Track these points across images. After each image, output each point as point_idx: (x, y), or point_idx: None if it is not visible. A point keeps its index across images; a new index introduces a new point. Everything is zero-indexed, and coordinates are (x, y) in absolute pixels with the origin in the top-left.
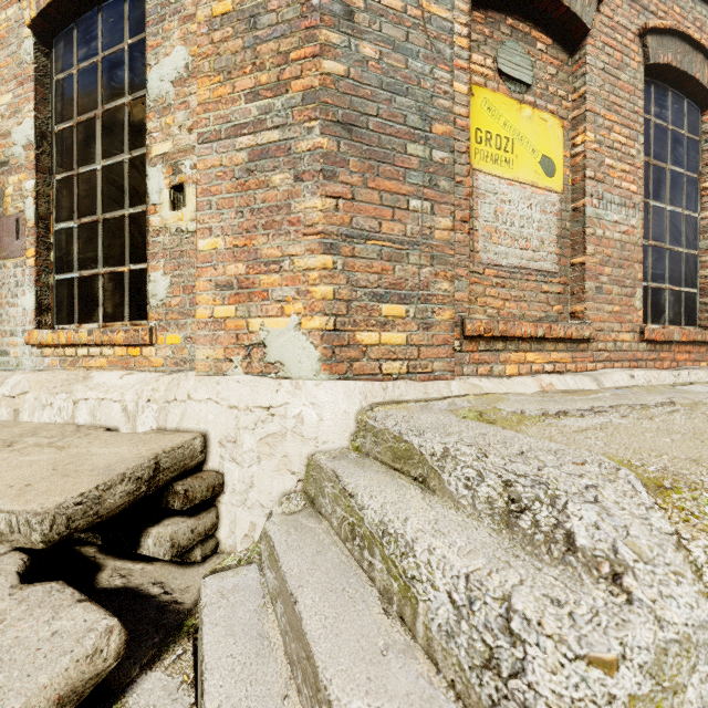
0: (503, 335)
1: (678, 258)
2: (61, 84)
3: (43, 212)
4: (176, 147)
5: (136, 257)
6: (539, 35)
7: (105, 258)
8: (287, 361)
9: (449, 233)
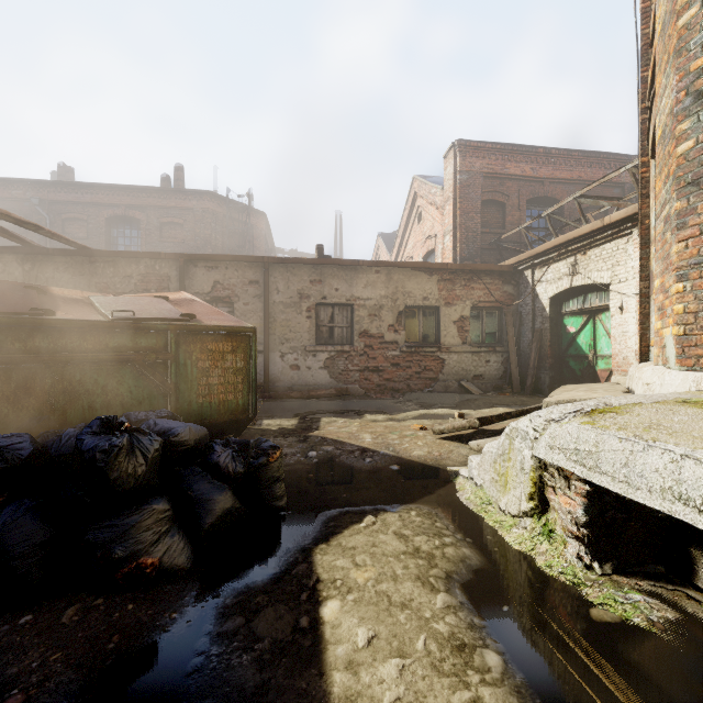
0: None
1: None
2: None
3: None
4: None
5: None
6: None
7: None
8: (669, 356)
9: None
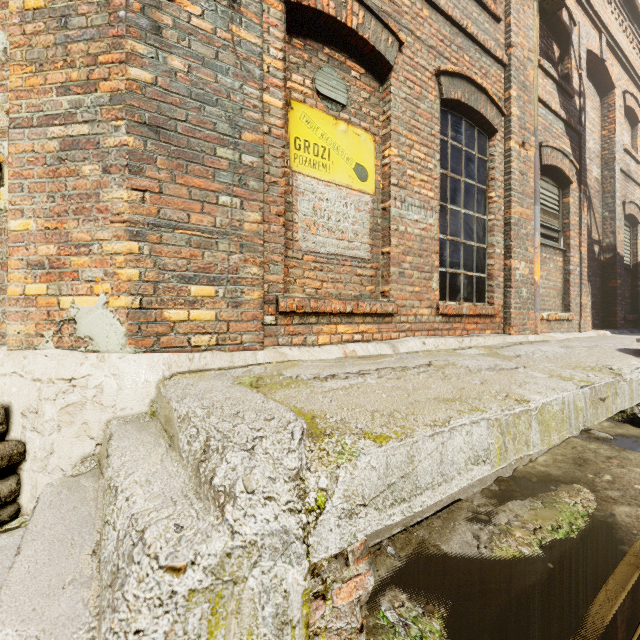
0: (315, 311)
1: (471, 250)
2: None
3: None
4: None
5: None
6: (353, 65)
7: None
8: (96, 336)
9: (258, 226)
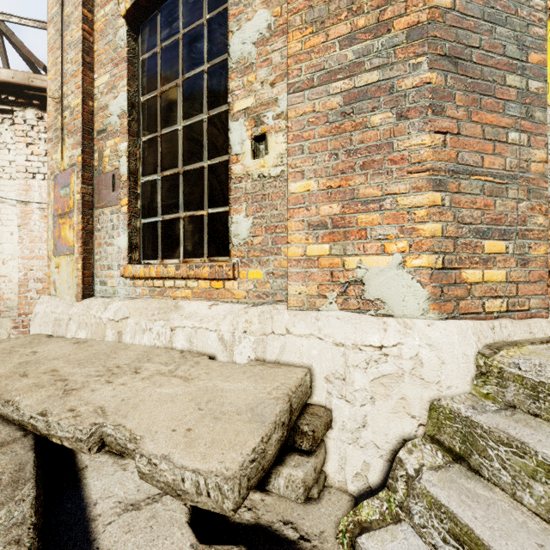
0: None
1: None
2: (146, 62)
3: (133, 168)
4: (258, 101)
5: (214, 202)
6: None
7: (186, 204)
8: (388, 298)
9: (543, 166)
